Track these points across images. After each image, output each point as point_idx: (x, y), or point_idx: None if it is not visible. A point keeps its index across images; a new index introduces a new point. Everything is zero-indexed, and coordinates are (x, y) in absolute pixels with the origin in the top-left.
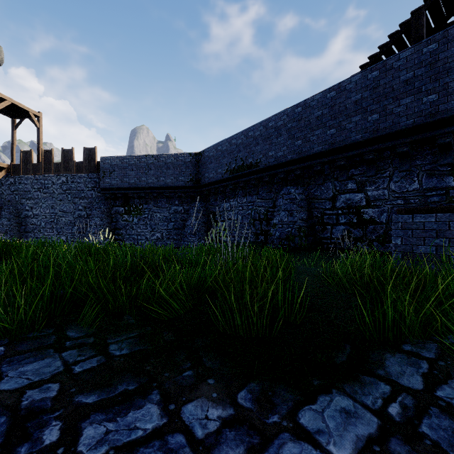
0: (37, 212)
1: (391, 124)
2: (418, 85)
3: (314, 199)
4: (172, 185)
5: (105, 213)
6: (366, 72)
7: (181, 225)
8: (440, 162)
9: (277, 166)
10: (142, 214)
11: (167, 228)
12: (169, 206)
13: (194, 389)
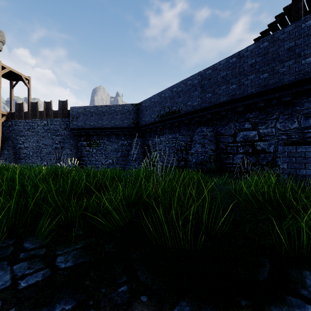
0: (27, 145)
1: (278, 80)
2: (298, 51)
3: (220, 135)
4: (120, 126)
5: (73, 145)
6: (259, 43)
7: (126, 154)
8: None
9: (193, 112)
10: (99, 146)
11: (116, 156)
12: (117, 141)
13: (128, 308)
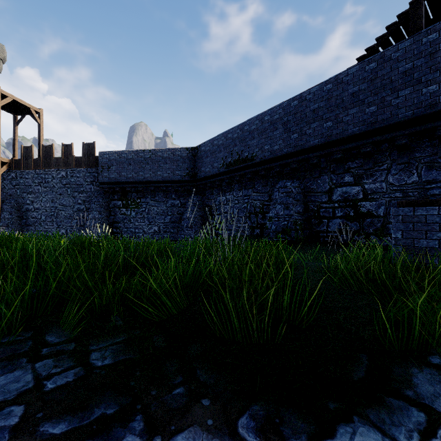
0: (38, 206)
1: (390, 116)
2: (418, 76)
3: (310, 192)
4: (169, 179)
5: (103, 206)
6: (363, 64)
7: (178, 219)
8: (440, 154)
9: (272, 159)
10: (140, 208)
11: (164, 222)
12: (166, 200)
13: (186, 413)
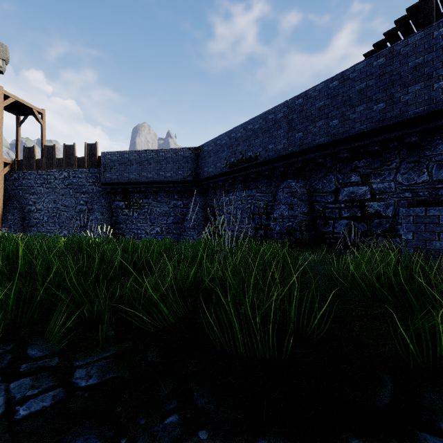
0: (40, 207)
1: (399, 113)
2: (429, 71)
3: (315, 193)
4: (172, 180)
5: (105, 207)
6: (371, 60)
7: (181, 220)
8: None
9: (277, 159)
10: (142, 209)
11: (166, 223)
12: (168, 201)
13: None
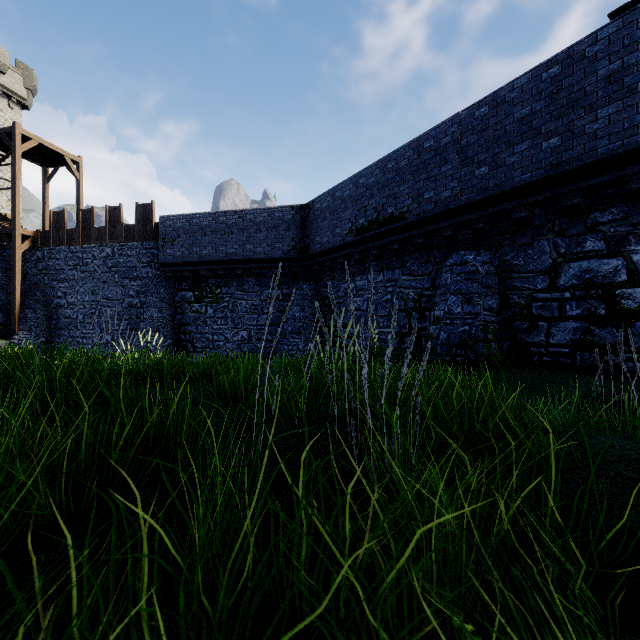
0: (73, 300)
1: None
2: None
3: (512, 273)
4: (265, 256)
5: (166, 300)
6: (633, 14)
7: (279, 319)
8: None
9: (439, 216)
10: (220, 302)
11: (256, 324)
12: (260, 290)
13: None
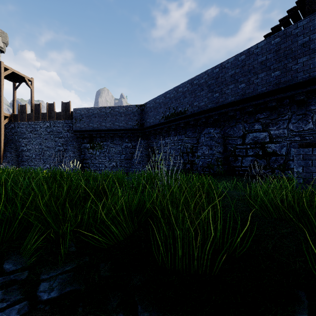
0: (30, 147)
1: (291, 78)
2: (313, 47)
3: (228, 137)
4: (124, 128)
5: (76, 148)
6: (270, 39)
7: (130, 157)
8: None
9: (200, 113)
10: (103, 149)
11: (120, 159)
12: (121, 143)
13: None
